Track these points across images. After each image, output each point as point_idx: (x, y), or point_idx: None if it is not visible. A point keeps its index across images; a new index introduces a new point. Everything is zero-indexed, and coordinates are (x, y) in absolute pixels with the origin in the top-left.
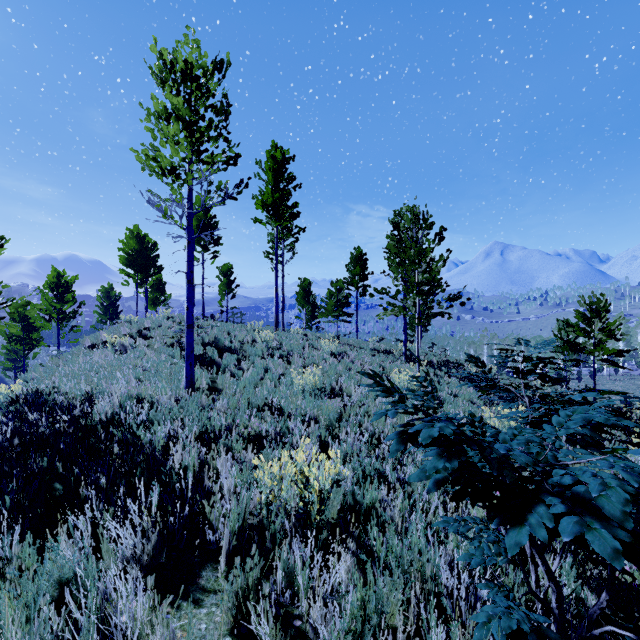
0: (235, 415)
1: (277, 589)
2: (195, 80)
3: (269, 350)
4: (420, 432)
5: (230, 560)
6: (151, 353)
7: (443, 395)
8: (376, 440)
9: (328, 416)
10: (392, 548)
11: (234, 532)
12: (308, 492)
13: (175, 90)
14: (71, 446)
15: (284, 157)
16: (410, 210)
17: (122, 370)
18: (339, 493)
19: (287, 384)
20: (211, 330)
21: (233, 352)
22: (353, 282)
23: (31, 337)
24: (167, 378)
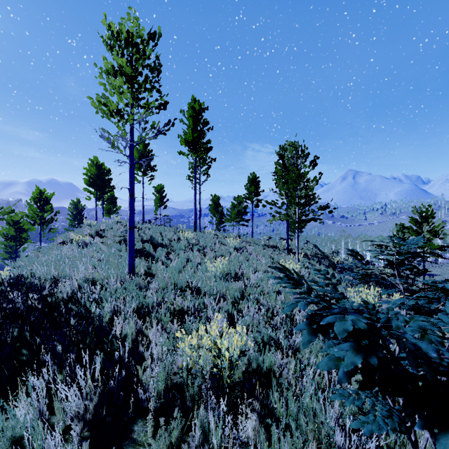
0: (164, 294)
1: (195, 443)
2: (135, 46)
3: (190, 245)
4: (329, 323)
5: (157, 416)
6: (104, 248)
7: (317, 278)
8: (270, 313)
9: (233, 295)
10: (292, 412)
11: (161, 391)
12: (220, 359)
13: (120, 54)
14: (38, 319)
15: (200, 107)
16: (292, 144)
17: (83, 260)
18: (244, 358)
19: (203, 270)
20: (148, 231)
21: (164, 247)
22: (249, 197)
23: (21, 236)
24: (115, 266)
